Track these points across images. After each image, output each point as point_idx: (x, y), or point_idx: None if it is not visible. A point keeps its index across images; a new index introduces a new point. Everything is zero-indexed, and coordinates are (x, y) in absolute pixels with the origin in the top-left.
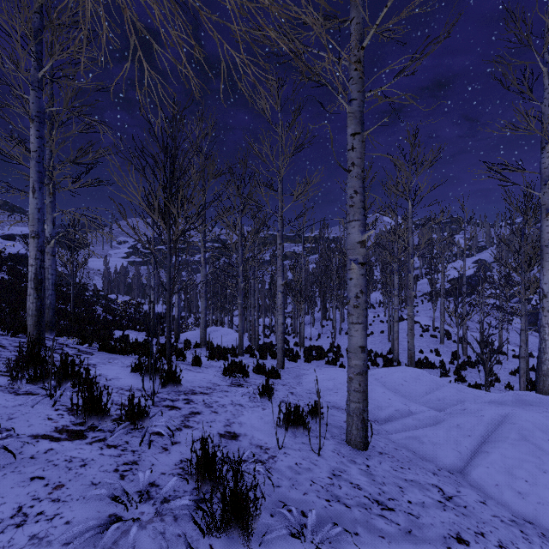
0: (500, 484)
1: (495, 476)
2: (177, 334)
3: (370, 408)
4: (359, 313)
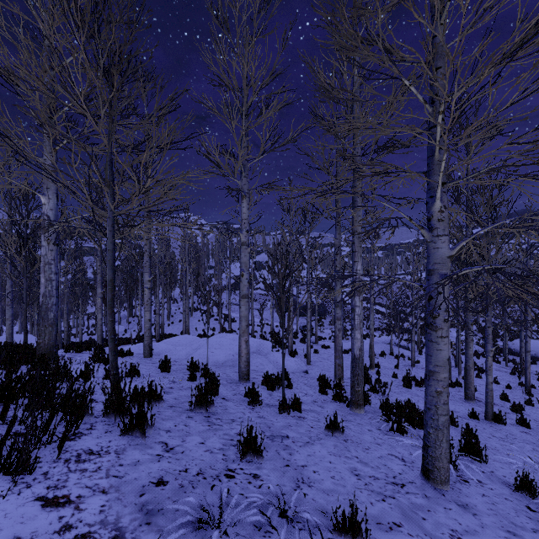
0: (196, 357)
1: (195, 356)
2: None
3: (157, 351)
4: (149, 307)
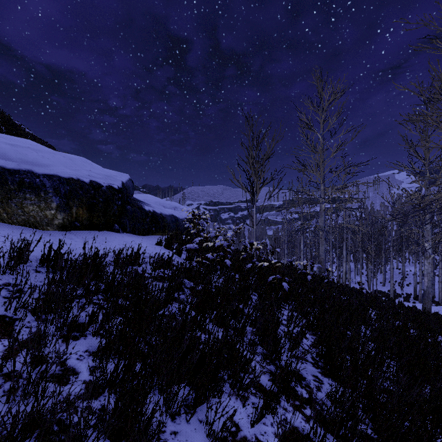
0: None
1: None
2: None
3: None
4: None
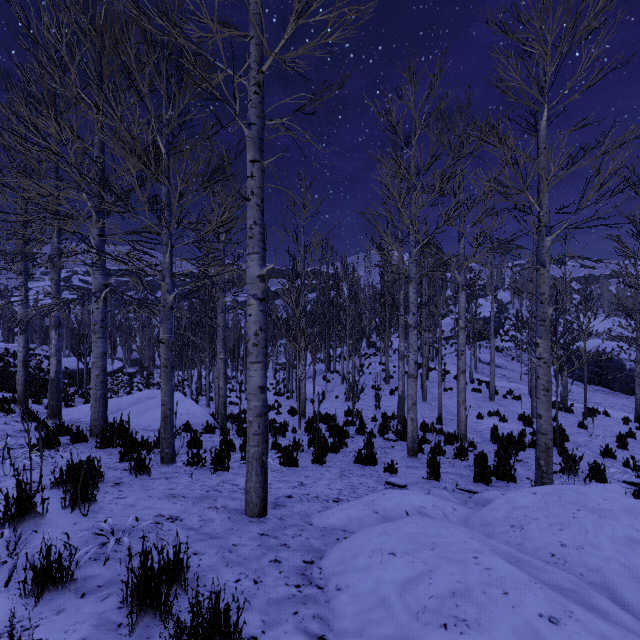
0: None
1: None
2: (56, 409)
3: None
4: None
